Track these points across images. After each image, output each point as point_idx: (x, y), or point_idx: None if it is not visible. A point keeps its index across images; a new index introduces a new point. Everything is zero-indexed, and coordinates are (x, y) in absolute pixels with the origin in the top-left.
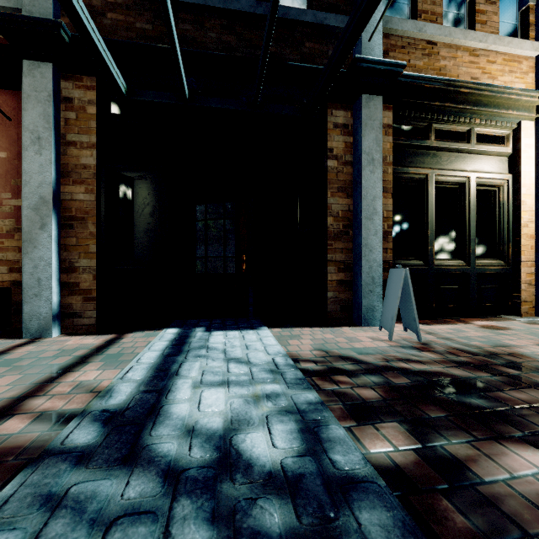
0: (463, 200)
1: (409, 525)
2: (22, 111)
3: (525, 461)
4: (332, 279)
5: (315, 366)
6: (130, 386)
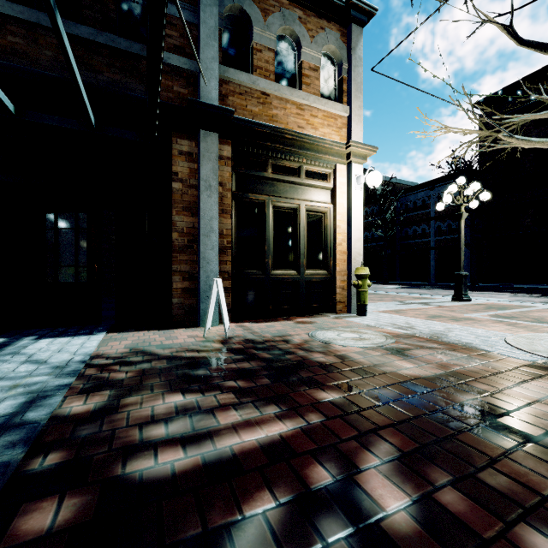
0: (296, 223)
1: (30, 438)
2: None
3: (169, 401)
4: (177, 287)
5: (108, 361)
6: None
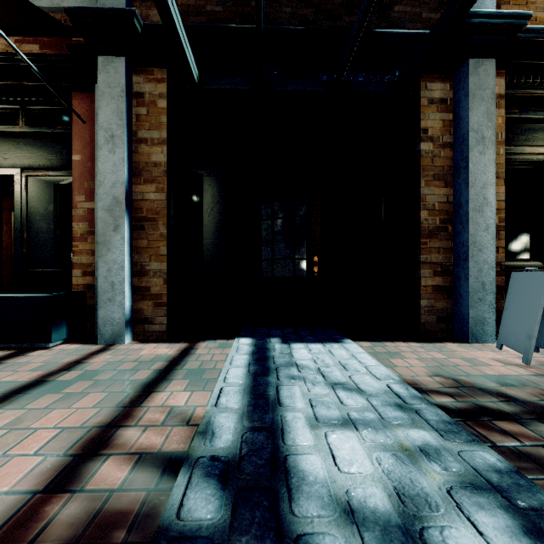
0: None
1: None
2: (95, 112)
3: None
4: (426, 284)
5: (451, 401)
6: (231, 418)
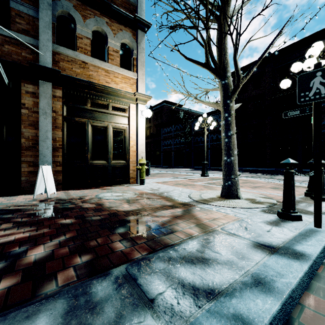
0: (106, 134)
1: None
2: None
3: None
4: (24, 170)
5: None
6: None
